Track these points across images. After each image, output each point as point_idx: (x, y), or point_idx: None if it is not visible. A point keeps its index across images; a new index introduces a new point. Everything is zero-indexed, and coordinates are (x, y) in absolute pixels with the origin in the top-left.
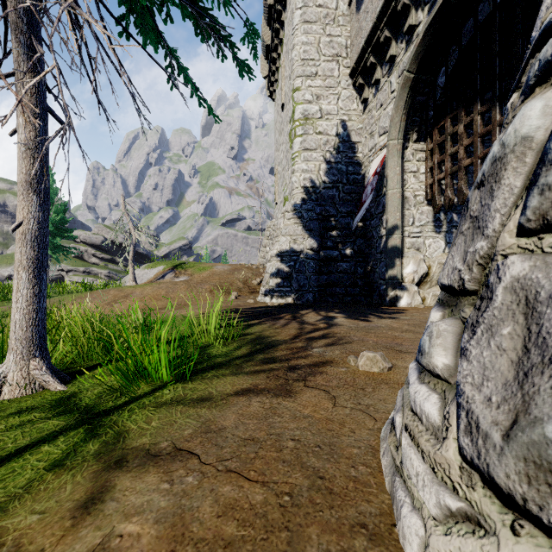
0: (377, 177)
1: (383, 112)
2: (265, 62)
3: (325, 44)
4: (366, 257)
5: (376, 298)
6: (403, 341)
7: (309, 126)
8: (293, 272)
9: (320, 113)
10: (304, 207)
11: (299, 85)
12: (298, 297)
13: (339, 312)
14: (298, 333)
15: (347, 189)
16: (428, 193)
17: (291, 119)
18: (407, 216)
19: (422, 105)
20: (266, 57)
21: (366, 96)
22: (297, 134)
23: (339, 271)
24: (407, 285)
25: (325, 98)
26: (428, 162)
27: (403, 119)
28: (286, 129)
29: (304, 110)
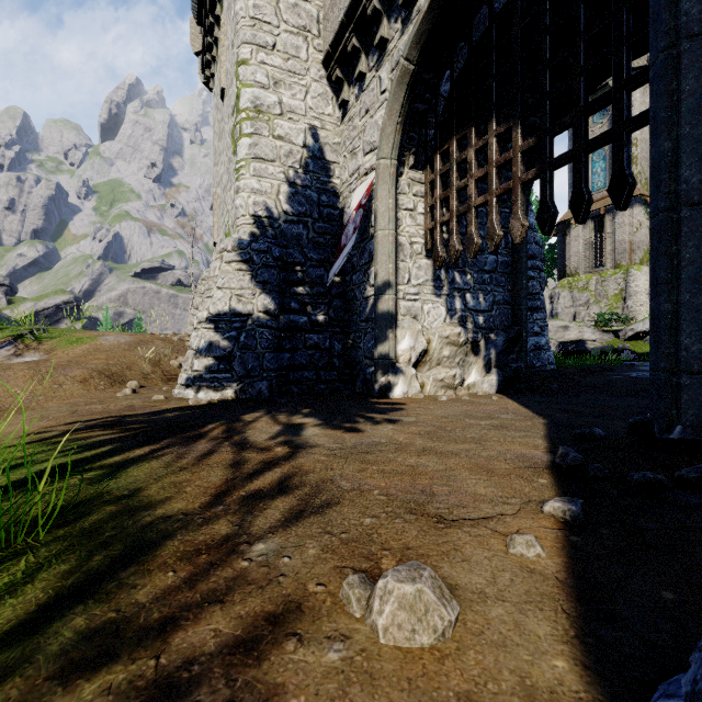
0: (362, 211)
1: (370, 121)
2: (197, 30)
3: (288, 6)
4: (346, 326)
5: (360, 386)
6: (431, 481)
7: (262, 123)
8: (236, 347)
9: (280, 107)
10: (255, 246)
11: (247, 57)
12: (244, 387)
13: (309, 414)
14: (228, 481)
15: (319, 227)
16: (427, 241)
17: (235, 108)
18: (402, 269)
19: (421, 117)
20: (198, 20)
21: (345, 96)
22: (244, 131)
23: (308, 346)
24: (403, 366)
25: (288, 87)
26: (427, 199)
27: (398, 130)
28: (228, 127)
29: (254, 97)
